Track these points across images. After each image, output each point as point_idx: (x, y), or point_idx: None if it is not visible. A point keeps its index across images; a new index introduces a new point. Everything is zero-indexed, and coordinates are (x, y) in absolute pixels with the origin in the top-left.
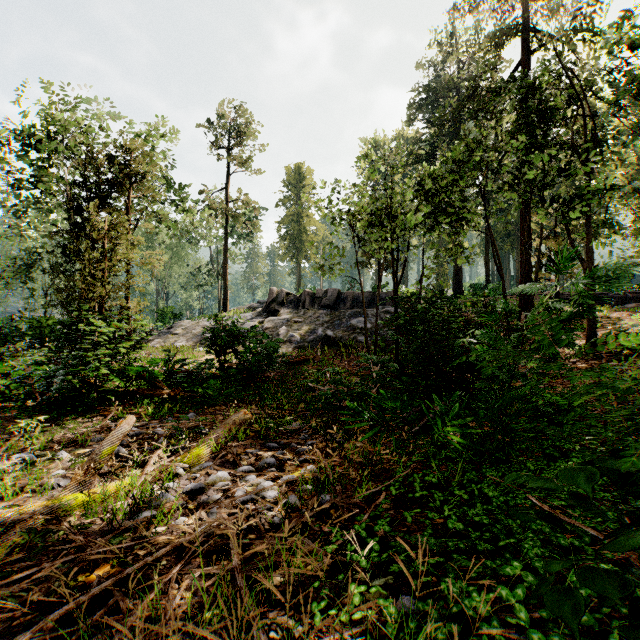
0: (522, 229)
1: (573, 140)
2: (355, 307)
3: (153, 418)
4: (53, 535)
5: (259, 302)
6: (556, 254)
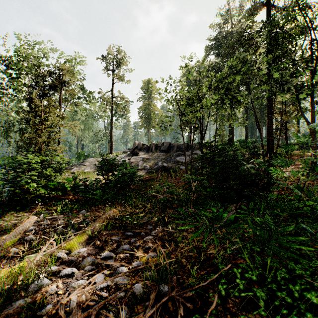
0: (268, 109)
1: (301, 56)
2: (178, 151)
3: (60, 213)
4: None
5: (128, 149)
6: (286, 122)
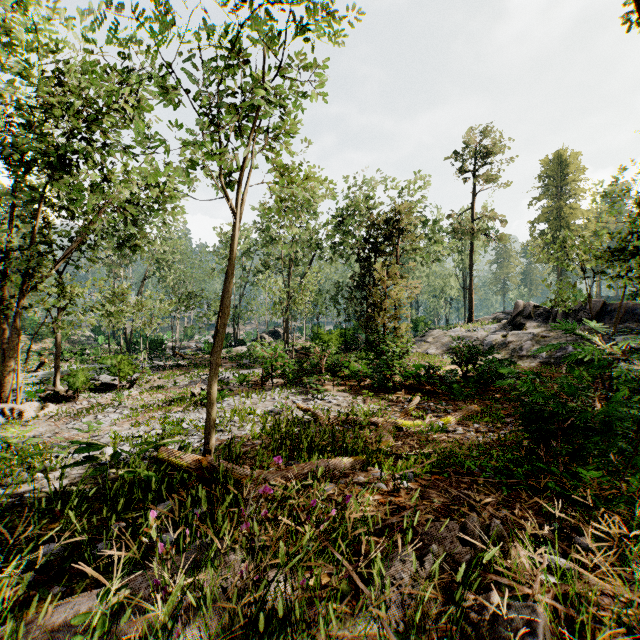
0: None
1: None
2: (626, 321)
3: (422, 401)
4: (402, 428)
5: (505, 312)
6: None
